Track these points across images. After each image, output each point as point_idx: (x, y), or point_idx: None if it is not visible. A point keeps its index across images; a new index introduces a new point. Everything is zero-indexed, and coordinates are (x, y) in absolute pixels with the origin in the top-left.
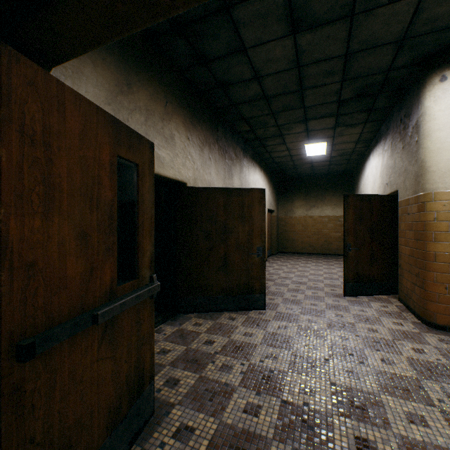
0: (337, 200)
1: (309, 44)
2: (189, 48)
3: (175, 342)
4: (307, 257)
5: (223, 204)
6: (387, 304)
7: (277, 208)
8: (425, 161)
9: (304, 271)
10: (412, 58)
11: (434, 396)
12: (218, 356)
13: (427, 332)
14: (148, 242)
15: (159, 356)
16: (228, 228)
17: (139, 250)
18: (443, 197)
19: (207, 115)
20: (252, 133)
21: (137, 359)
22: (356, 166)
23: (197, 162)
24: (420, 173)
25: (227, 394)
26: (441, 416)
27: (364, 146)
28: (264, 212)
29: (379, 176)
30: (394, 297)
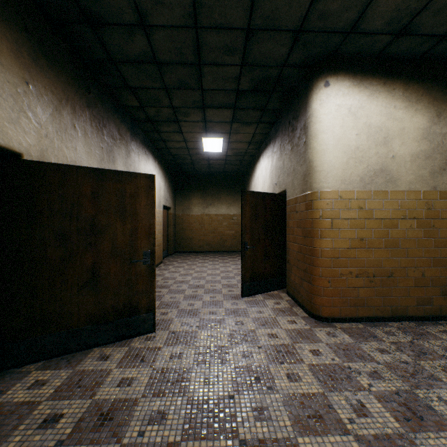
0: (231, 200)
1: None
2: None
3: None
4: (204, 256)
5: (91, 191)
6: (279, 300)
7: (174, 205)
8: (313, 161)
9: (202, 271)
10: (303, 58)
11: (344, 415)
12: None
13: (316, 326)
14: None
15: None
16: (100, 226)
17: None
18: (327, 196)
19: (68, 62)
20: (143, 112)
21: None
22: (248, 169)
23: (48, 126)
24: (308, 172)
25: None
26: None
27: (256, 148)
28: (154, 206)
29: (269, 177)
30: (283, 291)
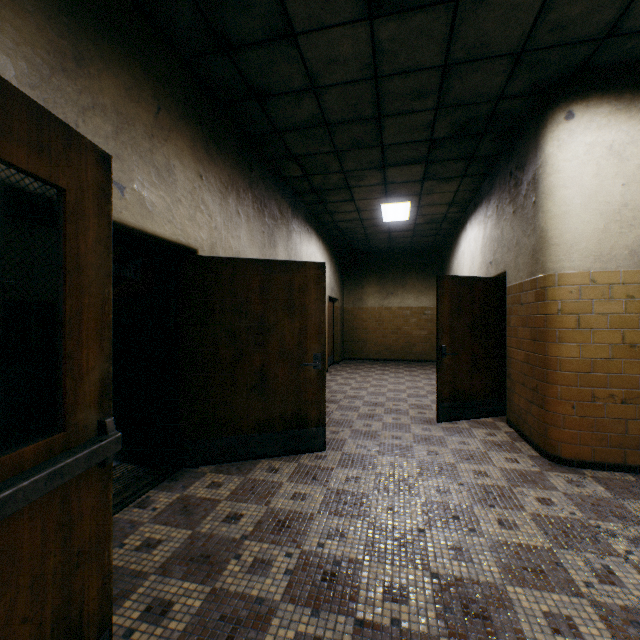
0: (422, 286)
1: (392, 40)
2: (199, 20)
3: (172, 522)
4: (383, 365)
5: (259, 285)
6: (494, 431)
7: (341, 296)
8: (547, 230)
9: (380, 385)
10: (530, 84)
11: (578, 577)
12: (247, 544)
13: (550, 470)
14: (93, 354)
15: (138, 556)
16: (268, 324)
17: (68, 371)
18: (569, 280)
19: (233, 143)
20: (306, 182)
21: (62, 603)
22: (448, 240)
23: (217, 217)
24: (539, 247)
25: (260, 621)
26: (594, 613)
27: (459, 211)
28: (324, 300)
29: (479, 253)
30: (501, 420)
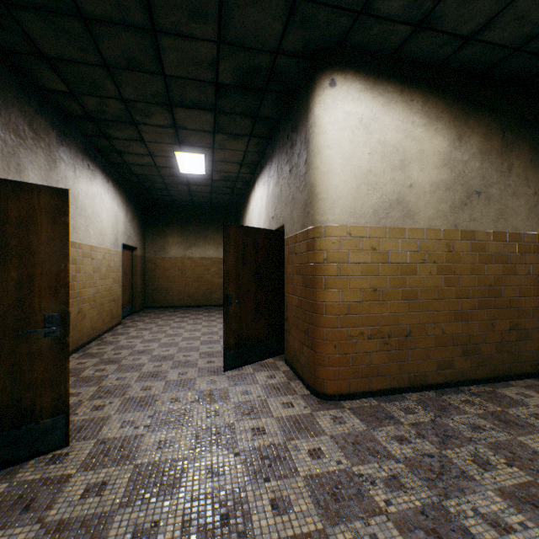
0: (221, 239)
1: None
2: None
3: None
4: (185, 312)
5: None
6: (274, 372)
7: (143, 245)
8: (316, 185)
9: (176, 334)
10: (303, 44)
11: None
12: None
13: (319, 409)
14: None
15: None
16: None
17: None
18: (333, 232)
19: None
20: (76, 102)
21: None
22: (242, 200)
23: None
24: (310, 201)
25: None
26: None
27: (250, 173)
28: (67, 240)
29: (265, 209)
30: (281, 359)
